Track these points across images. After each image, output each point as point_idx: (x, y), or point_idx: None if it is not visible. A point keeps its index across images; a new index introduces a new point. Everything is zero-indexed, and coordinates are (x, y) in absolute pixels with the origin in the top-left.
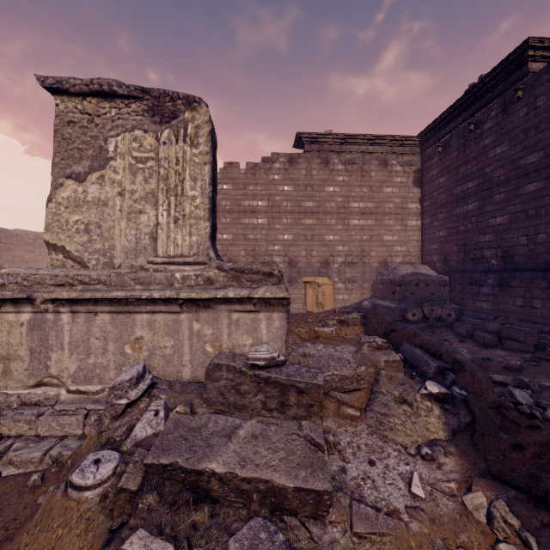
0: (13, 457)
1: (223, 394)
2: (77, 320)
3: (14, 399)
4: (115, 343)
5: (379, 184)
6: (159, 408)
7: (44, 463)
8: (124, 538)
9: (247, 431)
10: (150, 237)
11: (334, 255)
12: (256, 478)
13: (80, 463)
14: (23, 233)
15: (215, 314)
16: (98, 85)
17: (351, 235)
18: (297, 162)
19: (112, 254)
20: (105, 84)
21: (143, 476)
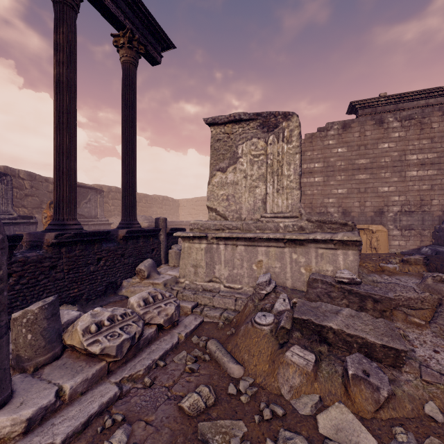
0: (207, 313)
1: (319, 296)
2: (227, 248)
3: (199, 287)
4: (247, 262)
5: (442, 134)
6: (285, 298)
7: (221, 319)
8: (289, 346)
9: (346, 312)
10: (262, 202)
11: (389, 205)
12: (356, 335)
13: (251, 317)
14: (157, 197)
15: (306, 249)
16: (233, 117)
17: (407, 186)
18: (351, 127)
19: (240, 212)
20: (237, 116)
21: (291, 324)
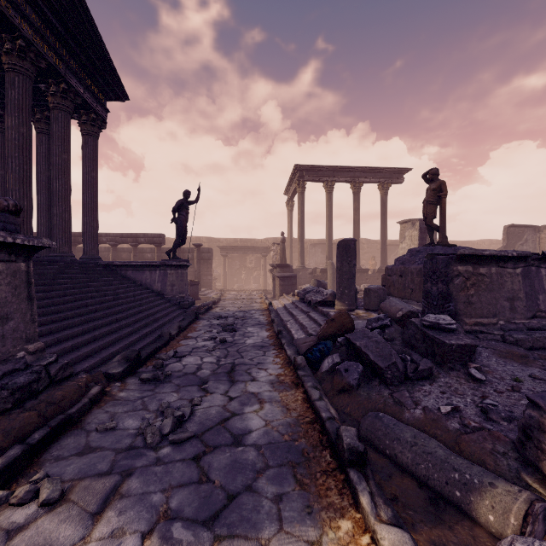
0: None
1: None
2: None
3: None
4: None
5: None
6: None
7: None
8: None
9: None
10: None
11: None
12: None
13: None
14: (481, 242)
15: None
16: (404, 221)
17: None
18: None
19: None
20: (404, 221)
21: None
